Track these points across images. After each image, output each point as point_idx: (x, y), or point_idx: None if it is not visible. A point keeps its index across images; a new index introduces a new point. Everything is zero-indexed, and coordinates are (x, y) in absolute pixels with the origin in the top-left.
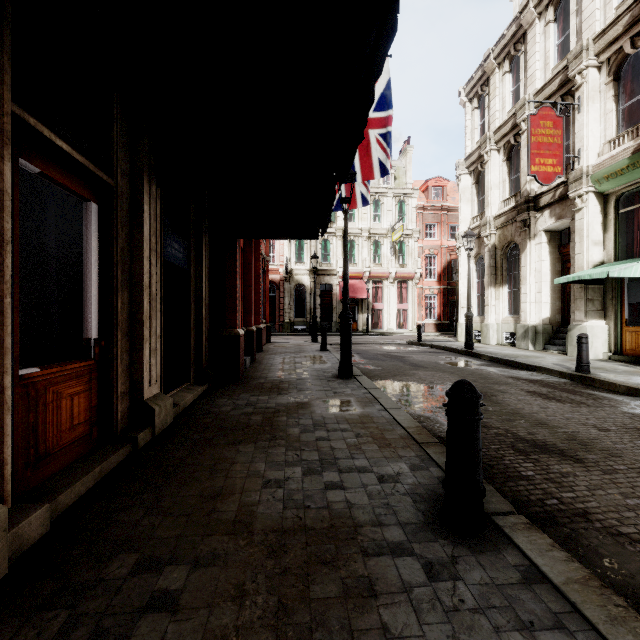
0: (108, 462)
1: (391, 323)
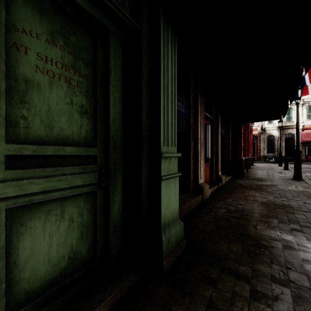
0: (215, 187)
1: None
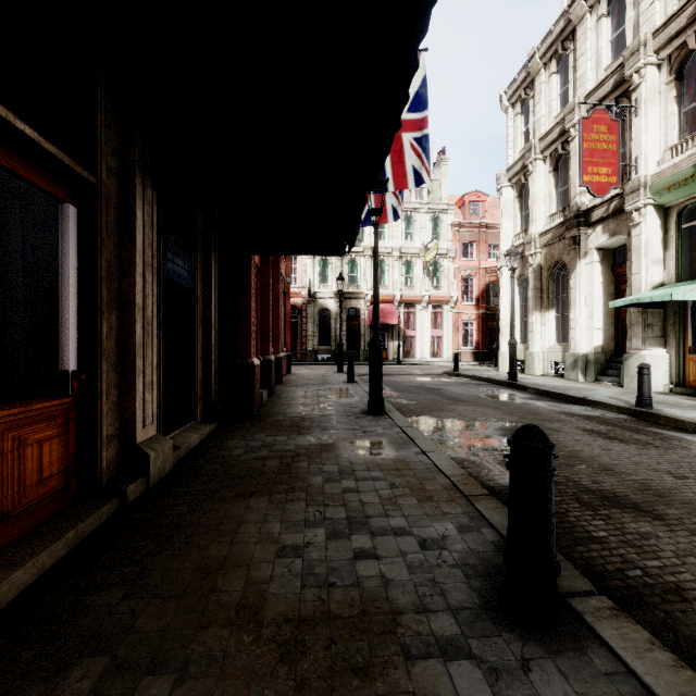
0: (86, 523)
1: (424, 351)
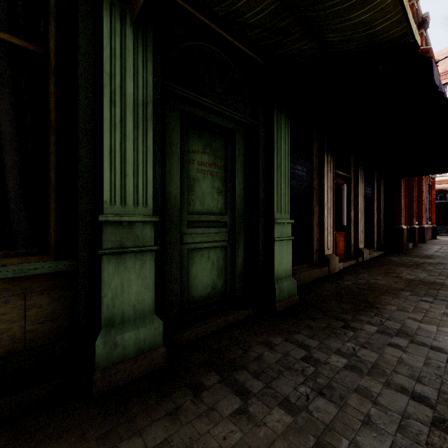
0: (351, 262)
1: None
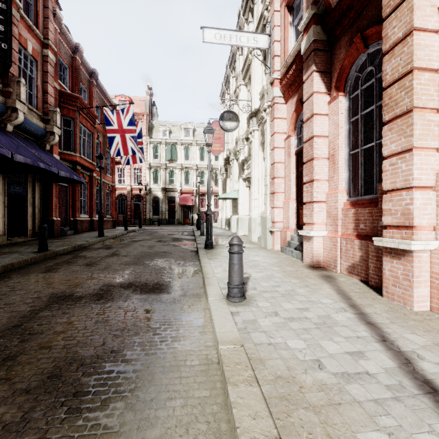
0: None
1: None
